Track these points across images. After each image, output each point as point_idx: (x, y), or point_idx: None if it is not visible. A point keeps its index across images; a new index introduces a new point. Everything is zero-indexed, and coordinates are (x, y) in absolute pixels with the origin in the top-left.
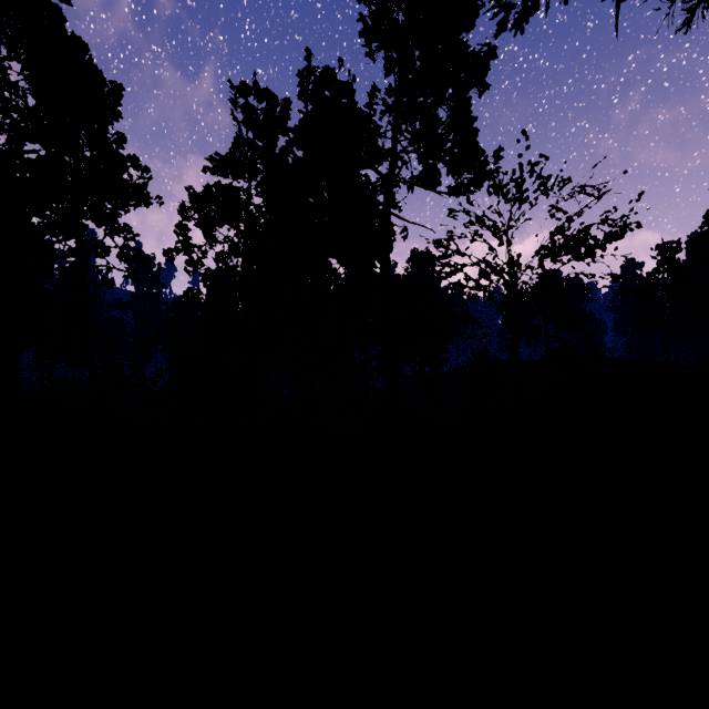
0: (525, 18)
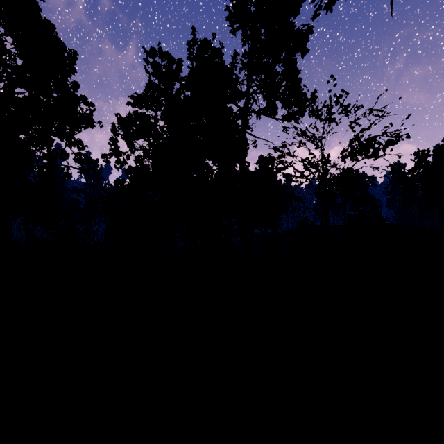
0: (333, 1)
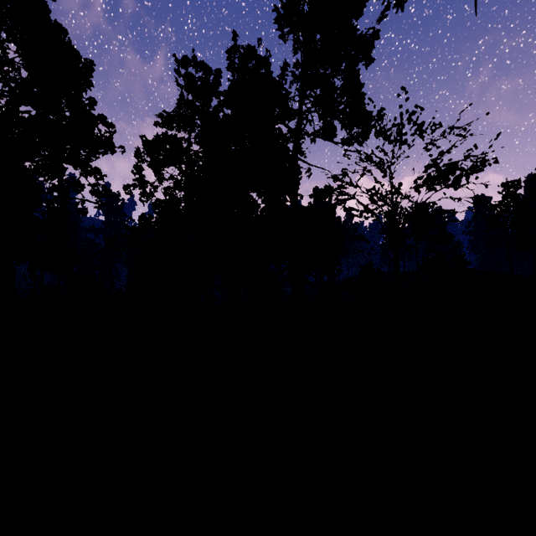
0: None
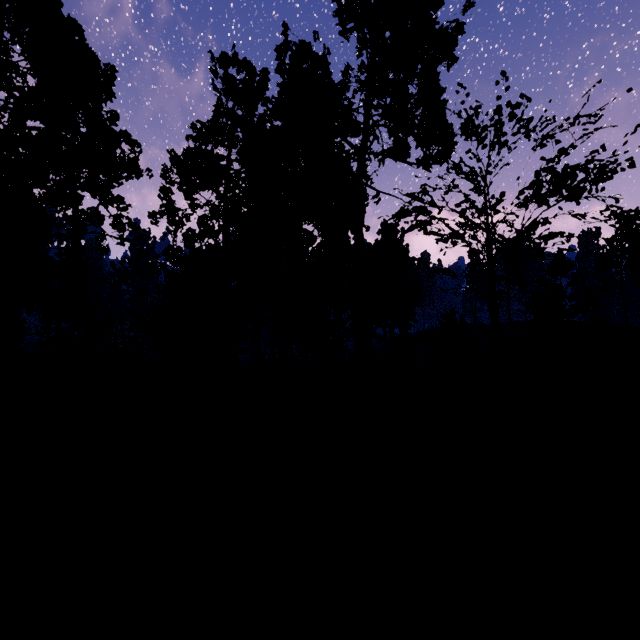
0: None
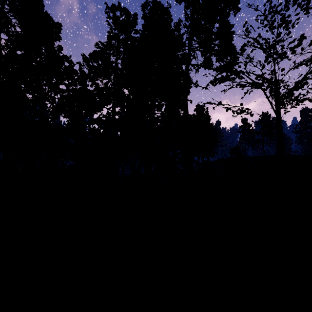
0: None
